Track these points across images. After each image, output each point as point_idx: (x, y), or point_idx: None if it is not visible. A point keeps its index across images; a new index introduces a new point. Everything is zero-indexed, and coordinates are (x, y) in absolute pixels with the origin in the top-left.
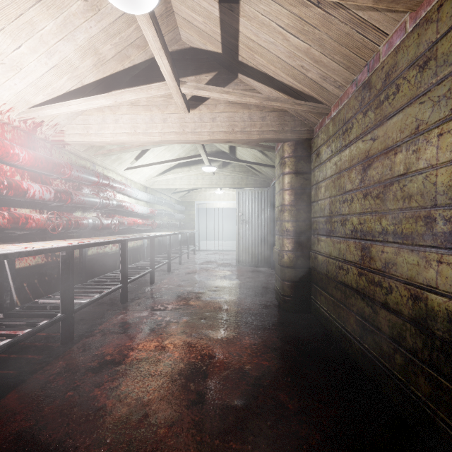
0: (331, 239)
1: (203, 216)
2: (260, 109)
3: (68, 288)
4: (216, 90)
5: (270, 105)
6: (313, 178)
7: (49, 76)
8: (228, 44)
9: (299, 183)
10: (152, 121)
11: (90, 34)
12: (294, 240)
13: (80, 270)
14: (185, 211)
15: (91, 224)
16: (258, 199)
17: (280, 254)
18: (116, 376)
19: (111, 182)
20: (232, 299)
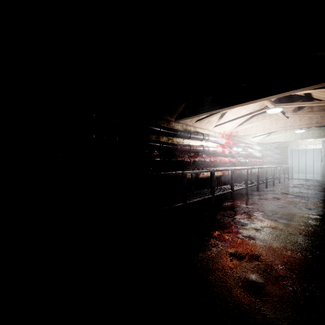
0: None
1: (296, 155)
2: None
3: (247, 180)
4: (301, 114)
5: None
6: None
7: (240, 120)
8: (307, 95)
9: None
10: (271, 124)
11: (253, 107)
12: None
13: (240, 178)
14: (280, 153)
15: (243, 162)
16: None
17: None
18: (266, 200)
19: (248, 145)
20: (312, 196)
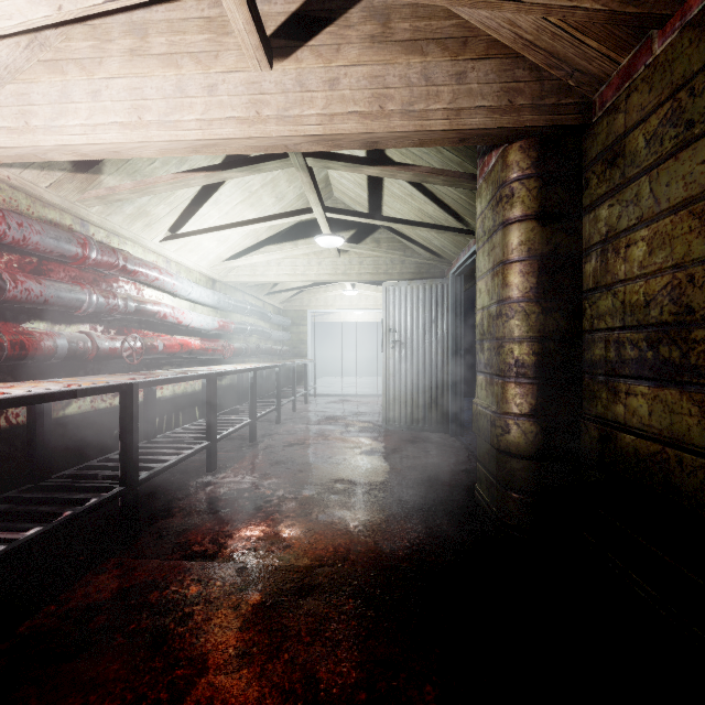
0: (687, 391)
1: (324, 336)
2: (453, 54)
3: None
4: None
5: (492, 2)
6: (592, 227)
7: None
8: None
9: (549, 244)
10: (182, 93)
11: None
12: (538, 388)
13: (28, 454)
14: (291, 327)
15: (64, 348)
16: (425, 301)
17: (497, 422)
18: None
19: (123, 261)
20: (376, 521)
